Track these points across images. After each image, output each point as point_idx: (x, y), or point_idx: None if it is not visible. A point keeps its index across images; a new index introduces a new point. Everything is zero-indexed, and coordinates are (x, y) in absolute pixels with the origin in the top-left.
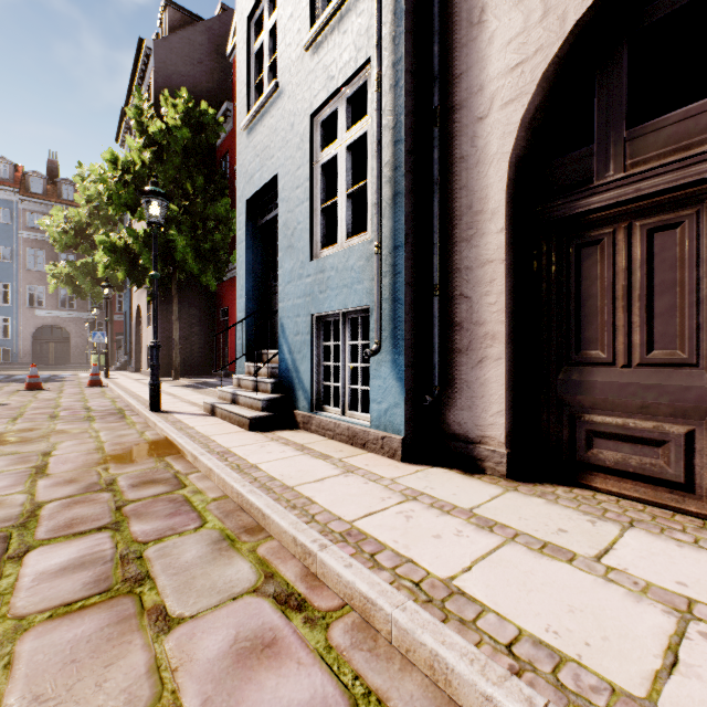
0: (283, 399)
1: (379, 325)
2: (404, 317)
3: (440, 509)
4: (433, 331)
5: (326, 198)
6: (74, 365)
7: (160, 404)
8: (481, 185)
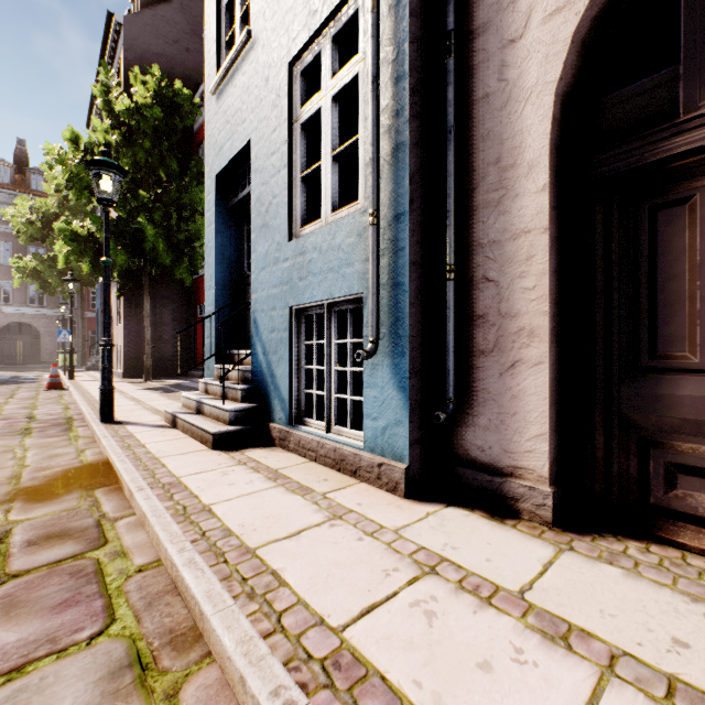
0: (256, 409)
1: (375, 318)
2: (409, 307)
3: (475, 595)
4: (446, 326)
5: (307, 166)
6: (44, 364)
7: (113, 414)
8: (512, 129)
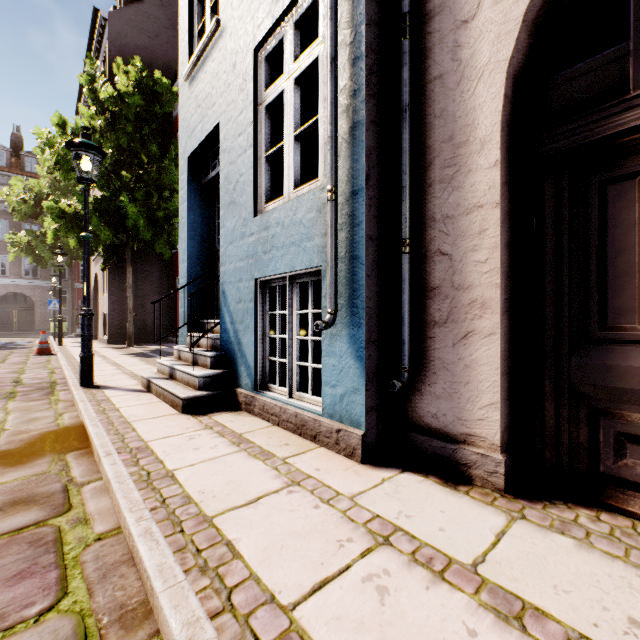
0: (224, 375)
1: (333, 290)
2: (365, 280)
3: (428, 568)
4: (402, 298)
5: (272, 146)
6: (37, 331)
7: (92, 379)
8: (465, 107)
